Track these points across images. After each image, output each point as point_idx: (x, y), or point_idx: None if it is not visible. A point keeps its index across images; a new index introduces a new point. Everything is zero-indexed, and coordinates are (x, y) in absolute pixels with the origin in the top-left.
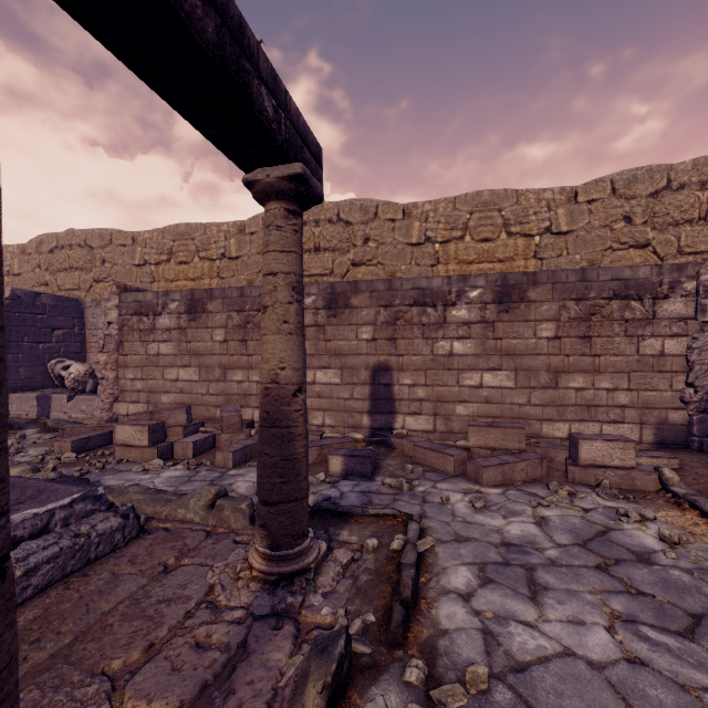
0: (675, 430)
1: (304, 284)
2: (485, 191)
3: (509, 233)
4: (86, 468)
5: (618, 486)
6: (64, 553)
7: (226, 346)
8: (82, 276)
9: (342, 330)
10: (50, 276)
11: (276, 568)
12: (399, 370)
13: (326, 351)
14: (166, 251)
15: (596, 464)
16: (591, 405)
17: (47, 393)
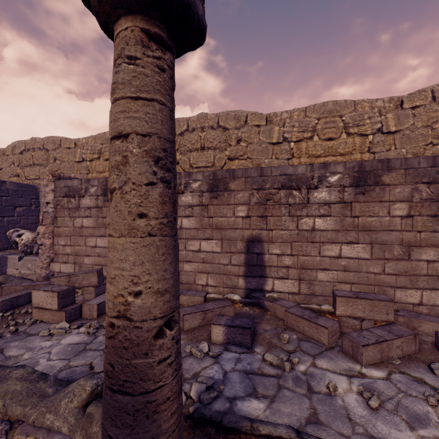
0: None
1: (192, 172)
2: (329, 102)
3: (348, 134)
4: (2, 331)
5: None
6: None
7: None
8: (41, 169)
9: (222, 208)
10: (20, 169)
11: None
12: (269, 241)
13: (209, 225)
14: (97, 151)
15: None
16: None
17: (6, 254)
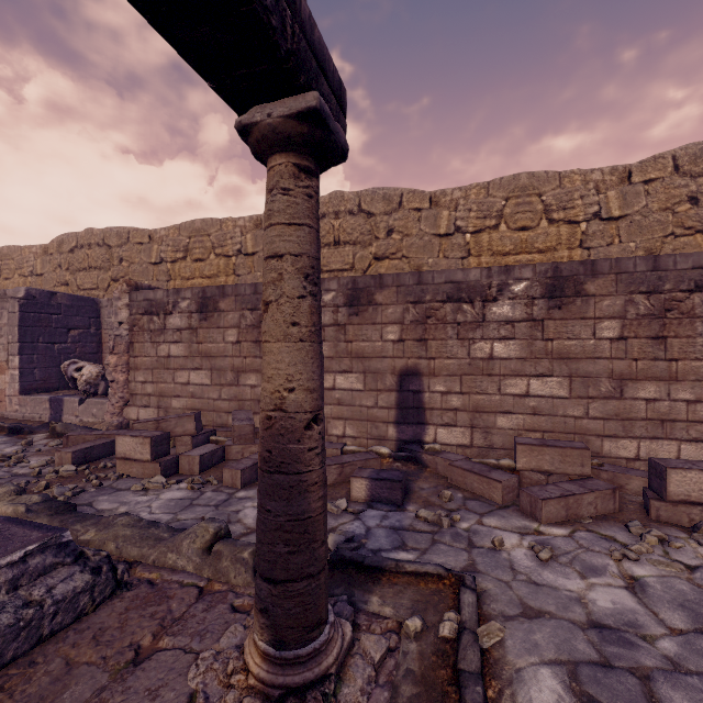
0: None
1: (323, 279)
2: (522, 174)
3: (550, 221)
4: (82, 485)
5: None
6: (2, 635)
7: (238, 348)
8: (100, 275)
9: (365, 329)
10: (70, 275)
11: (280, 676)
12: (430, 375)
13: (347, 353)
14: (182, 248)
15: (691, 500)
16: (666, 419)
17: (60, 395)
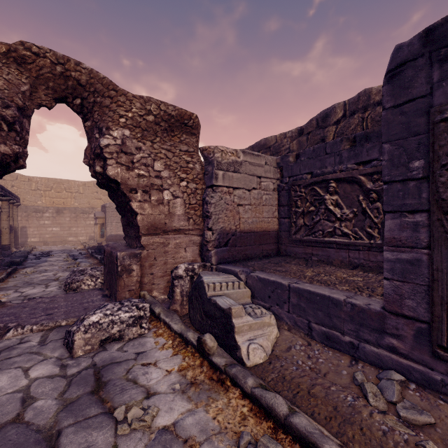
0: (92, 237)
1: None
2: (58, 179)
3: (66, 191)
4: None
5: (75, 244)
6: None
7: None
8: None
9: None
10: None
11: (16, 247)
12: (29, 227)
13: None
14: None
15: (71, 241)
16: (77, 233)
17: None
